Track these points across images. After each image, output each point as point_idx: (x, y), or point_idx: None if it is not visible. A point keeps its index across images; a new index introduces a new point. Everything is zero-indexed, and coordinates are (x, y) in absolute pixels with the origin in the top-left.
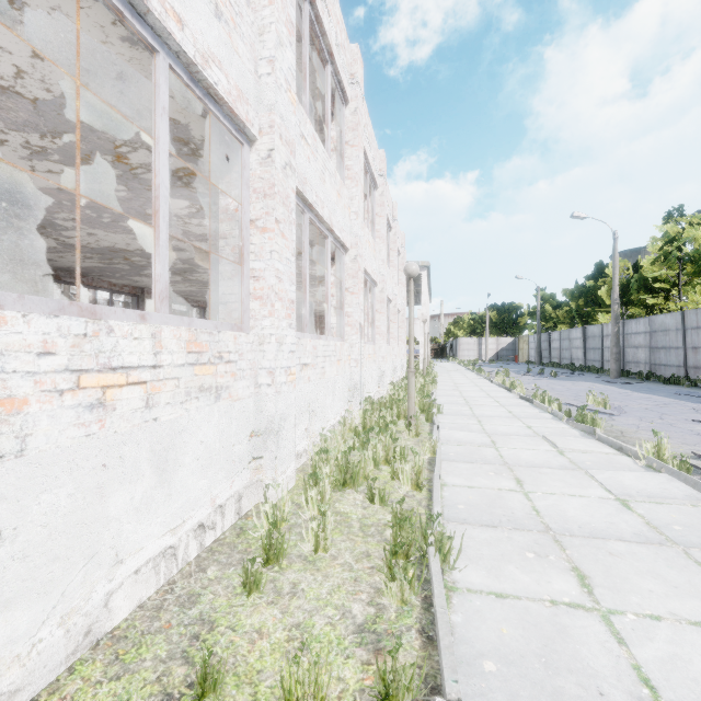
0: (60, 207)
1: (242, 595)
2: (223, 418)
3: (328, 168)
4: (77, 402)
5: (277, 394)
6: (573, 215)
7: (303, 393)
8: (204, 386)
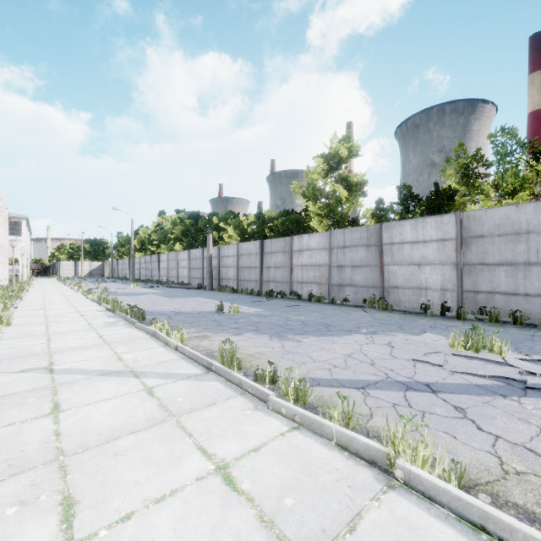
0: None
1: None
2: None
3: None
4: None
5: None
6: (114, 208)
7: None
8: None
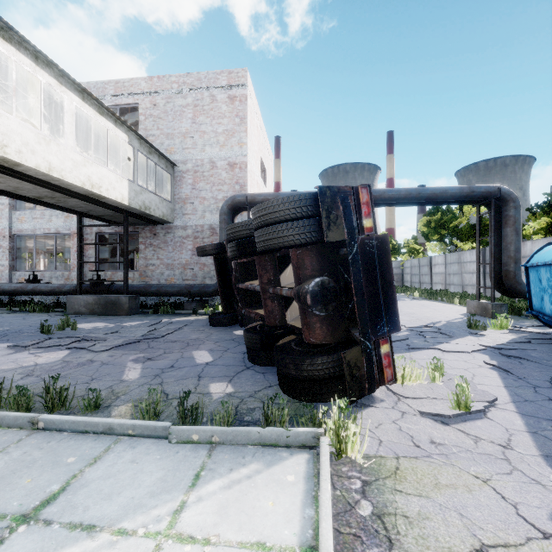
0: None
1: None
2: None
3: None
4: None
5: None
6: None
7: None
8: None
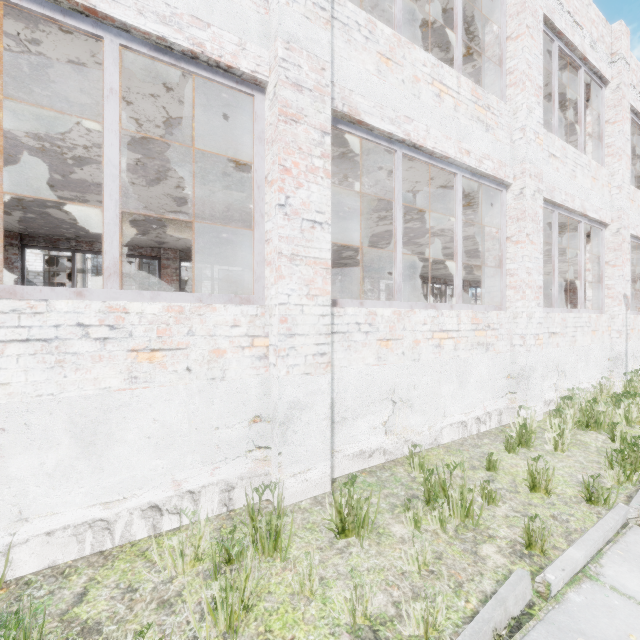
0: (383, 239)
1: (505, 452)
2: (490, 362)
3: (579, 163)
4: (432, 344)
5: (527, 352)
6: None
7: (551, 355)
8: (479, 342)
